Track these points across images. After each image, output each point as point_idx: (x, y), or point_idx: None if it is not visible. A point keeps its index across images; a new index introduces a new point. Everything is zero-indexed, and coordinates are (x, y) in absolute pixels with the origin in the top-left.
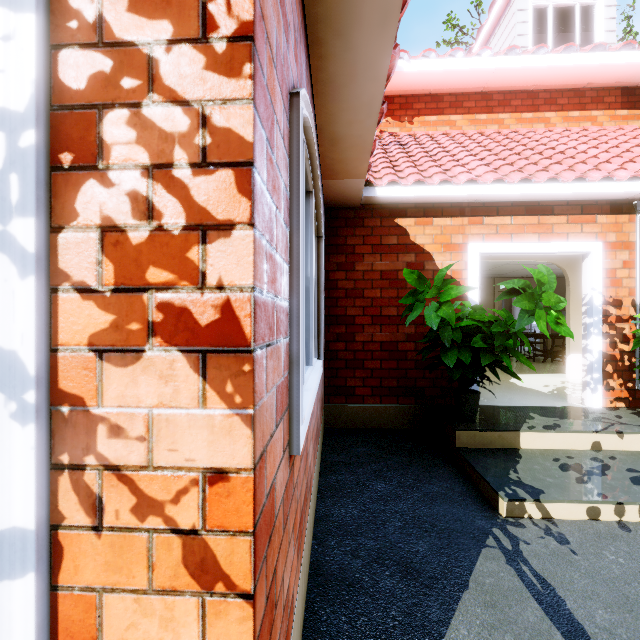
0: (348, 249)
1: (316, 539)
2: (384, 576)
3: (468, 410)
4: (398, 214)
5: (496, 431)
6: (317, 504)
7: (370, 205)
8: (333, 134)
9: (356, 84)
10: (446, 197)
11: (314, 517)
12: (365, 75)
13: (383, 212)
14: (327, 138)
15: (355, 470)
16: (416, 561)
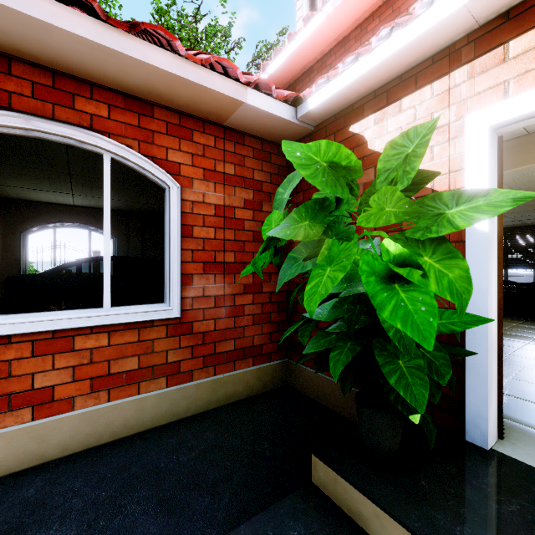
0: (305, 185)
1: (68, 457)
2: (5, 517)
3: (363, 433)
4: (353, 118)
5: (370, 500)
6: (127, 437)
7: (324, 122)
8: (140, 88)
9: (56, 45)
10: (402, 55)
11: (102, 443)
12: (41, 34)
13: (337, 124)
14: (146, 94)
15: (207, 432)
16: (27, 534)
